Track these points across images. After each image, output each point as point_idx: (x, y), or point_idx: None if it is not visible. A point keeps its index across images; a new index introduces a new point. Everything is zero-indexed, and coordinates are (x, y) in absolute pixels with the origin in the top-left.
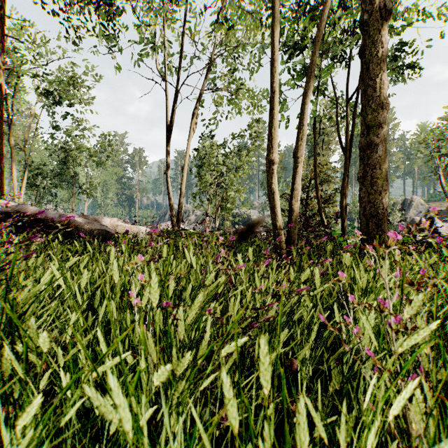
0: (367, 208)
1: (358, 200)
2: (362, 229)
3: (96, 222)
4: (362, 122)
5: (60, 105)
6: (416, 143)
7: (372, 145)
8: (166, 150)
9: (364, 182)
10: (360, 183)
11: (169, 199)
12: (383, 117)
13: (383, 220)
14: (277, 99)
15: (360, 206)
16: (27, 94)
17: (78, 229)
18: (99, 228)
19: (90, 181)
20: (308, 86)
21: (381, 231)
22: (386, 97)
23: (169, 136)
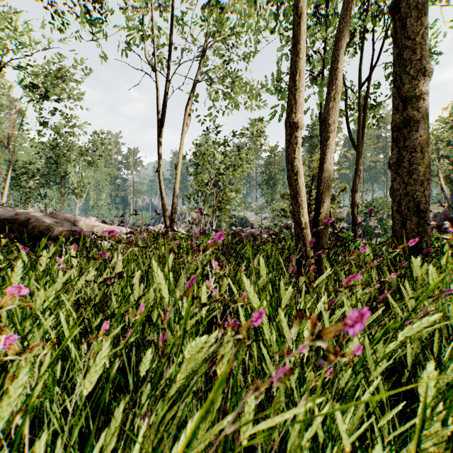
0: (403, 202)
1: (390, 193)
2: (395, 229)
3: (68, 222)
4: (395, 94)
5: (47, 100)
6: None
7: (411, 121)
8: (159, 146)
9: (398, 170)
10: (393, 172)
11: (161, 198)
12: (425, 86)
13: (426, 217)
14: (303, 27)
15: (392, 201)
16: (12, 88)
17: (40, 231)
18: (68, 229)
19: (80, 181)
20: (342, 22)
21: (424, 232)
22: (429, 61)
23: (162, 130)
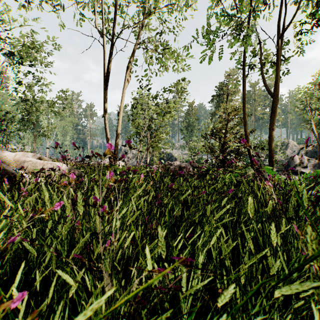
0: None
1: None
2: None
3: None
4: None
5: (21, 64)
6: (294, 101)
7: None
8: (104, 97)
9: None
10: None
11: (106, 138)
12: None
13: None
14: None
15: None
16: None
17: None
18: None
19: (48, 126)
20: None
21: None
22: None
23: (106, 84)
